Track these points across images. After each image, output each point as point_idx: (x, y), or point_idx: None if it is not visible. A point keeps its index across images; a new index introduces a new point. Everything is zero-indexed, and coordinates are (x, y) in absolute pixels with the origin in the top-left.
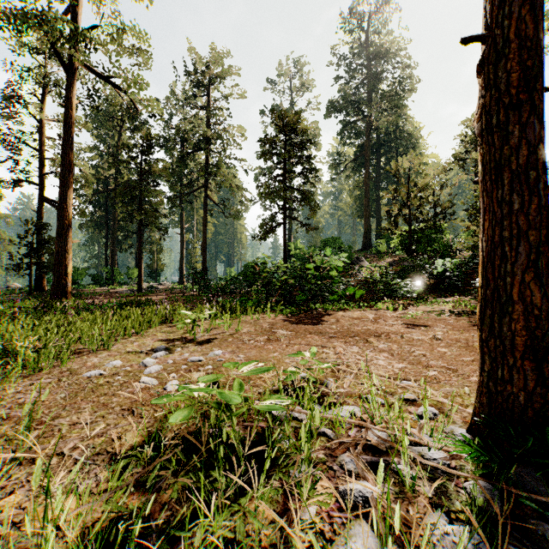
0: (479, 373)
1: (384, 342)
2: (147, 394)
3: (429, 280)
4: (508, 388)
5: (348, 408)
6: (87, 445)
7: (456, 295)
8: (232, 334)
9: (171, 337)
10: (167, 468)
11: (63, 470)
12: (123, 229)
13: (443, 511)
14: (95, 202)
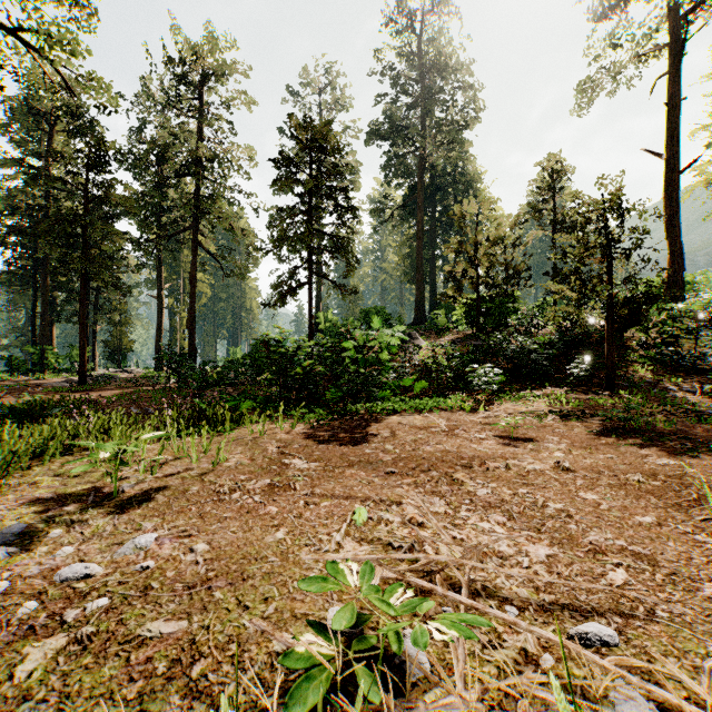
0: None
1: (484, 482)
2: None
3: (507, 364)
4: None
5: None
6: None
7: (546, 386)
8: (202, 475)
9: (68, 490)
10: None
11: None
12: (62, 287)
13: None
14: (16, 244)
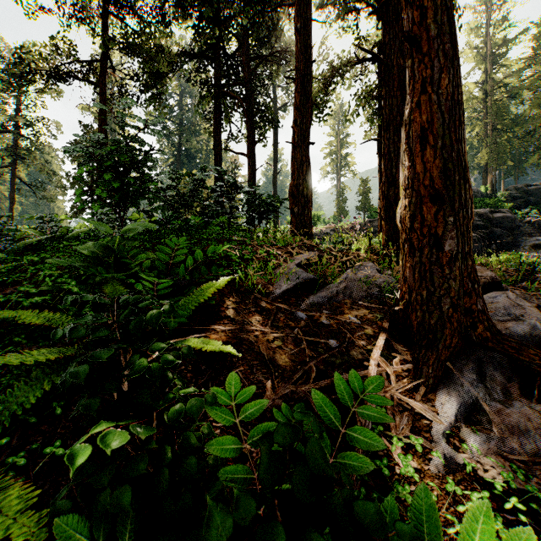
0: None
1: None
2: None
3: None
4: None
5: None
6: None
7: None
8: None
9: None
10: None
11: None
12: None
13: None
14: None
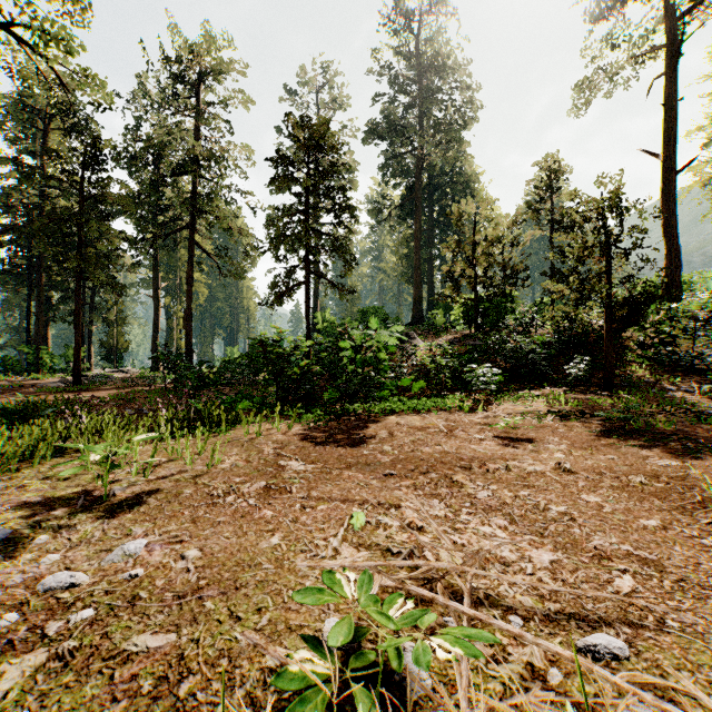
0: None
1: (485, 484)
2: None
3: (506, 364)
4: None
5: None
6: None
7: (544, 386)
8: (196, 477)
9: (57, 493)
10: None
11: None
12: (57, 287)
13: None
14: (11, 243)
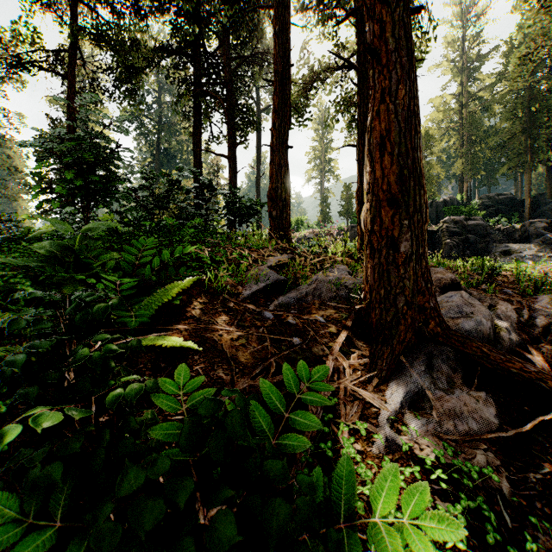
0: None
1: None
2: None
3: None
4: None
5: None
6: None
7: None
8: None
9: None
10: None
11: None
12: None
13: None
14: None
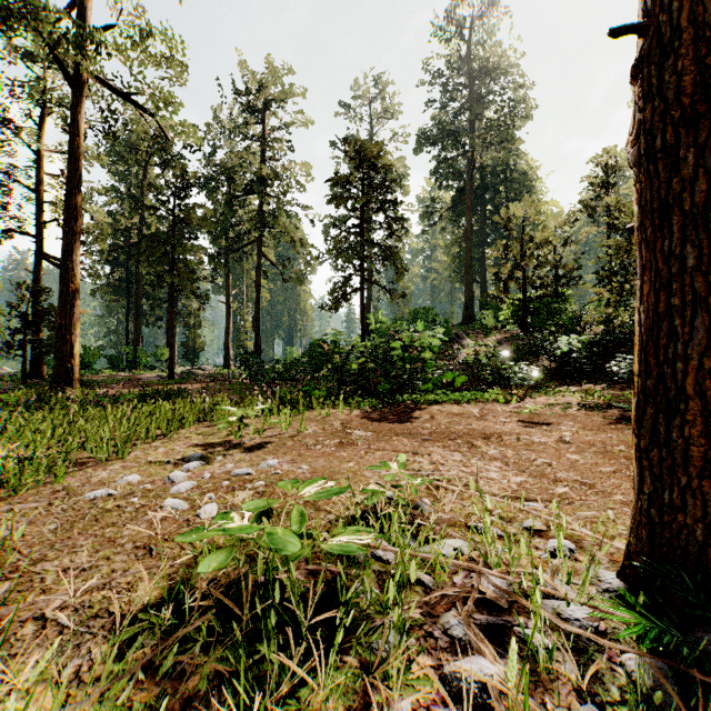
0: (634, 495)
1: (496, 447)
2: (172, 523)
3: (550, 363)
4: (678, 518)
5: (452, 543)
6: (80, 603)
7: (585, 383)
8: (292, 437)
9: (211, 441)
10: (195, 638)
11: (42, 644)
12: (149, 296)
13: (595, 702)
14: (113, 260)
